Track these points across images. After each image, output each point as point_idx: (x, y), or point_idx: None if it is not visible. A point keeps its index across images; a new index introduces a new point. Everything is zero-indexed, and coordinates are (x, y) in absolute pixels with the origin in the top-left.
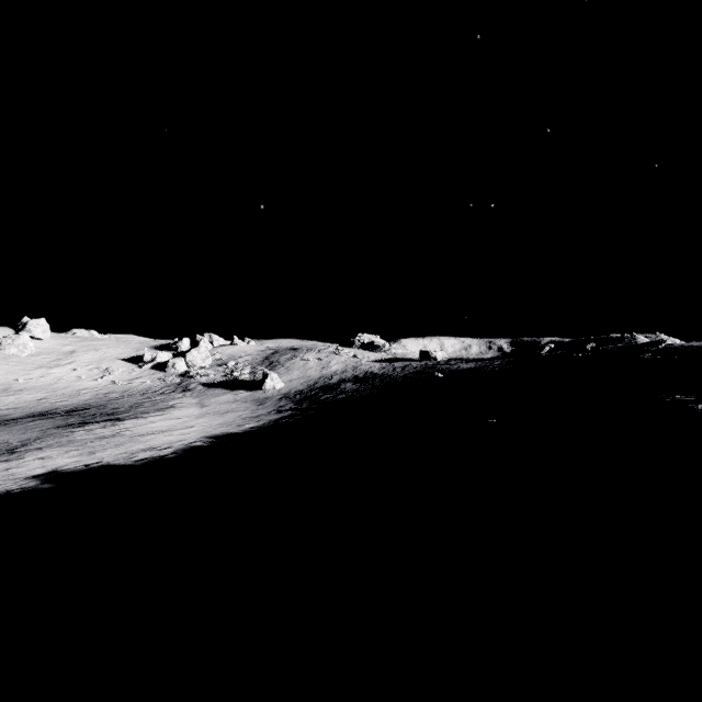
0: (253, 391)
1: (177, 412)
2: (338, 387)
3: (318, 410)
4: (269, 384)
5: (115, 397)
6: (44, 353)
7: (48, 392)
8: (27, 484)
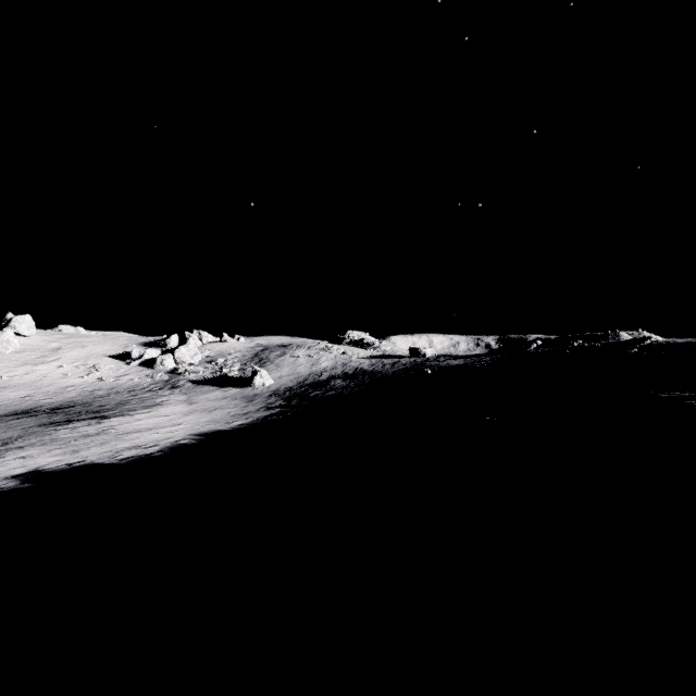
0: (243, 387)
1: (164, 410)
2: (328, 384)
3: (308, 407)
4: (258, 381)
5: (102, 394)
6: (29, 350)
7: (33, 389)
8: (7, 484)
